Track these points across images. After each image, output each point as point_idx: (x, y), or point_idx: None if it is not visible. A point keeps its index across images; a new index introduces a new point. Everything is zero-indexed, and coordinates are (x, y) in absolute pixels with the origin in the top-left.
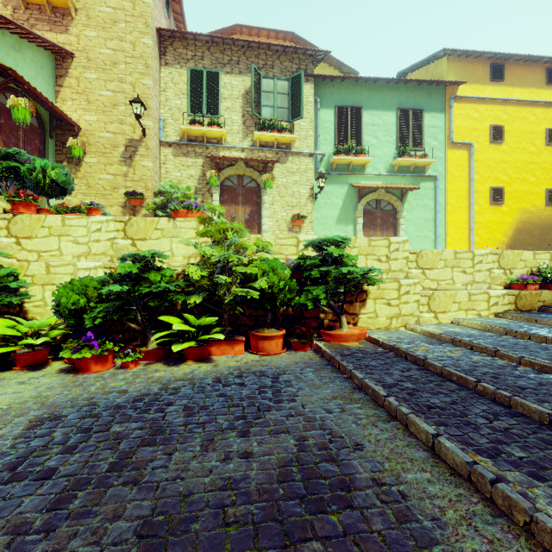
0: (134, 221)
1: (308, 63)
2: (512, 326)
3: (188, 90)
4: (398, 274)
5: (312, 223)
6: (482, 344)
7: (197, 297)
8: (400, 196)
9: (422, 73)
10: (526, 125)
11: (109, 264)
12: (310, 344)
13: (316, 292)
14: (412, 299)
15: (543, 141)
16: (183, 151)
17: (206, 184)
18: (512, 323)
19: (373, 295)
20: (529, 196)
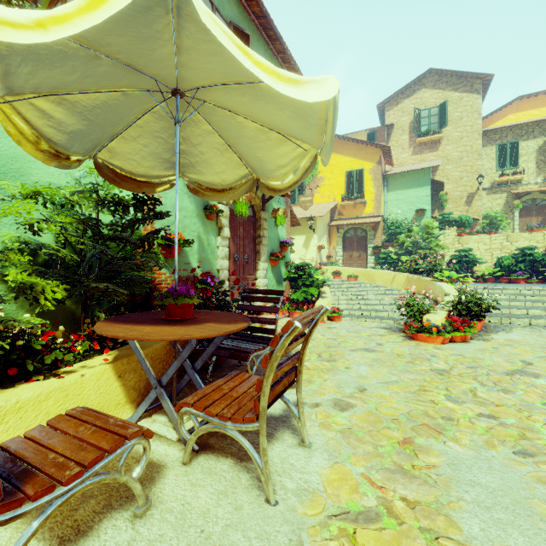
0: (511, 235)
1: None
2: None
3: (496, 157)
4: None
5: None
6: None
7: None
8: None
9: None
10: None
11: (506, 252)
12: None
13: None
14: None
15: None
16: (493, 191)
17: (509, 207)
18: None
19: None
20: None
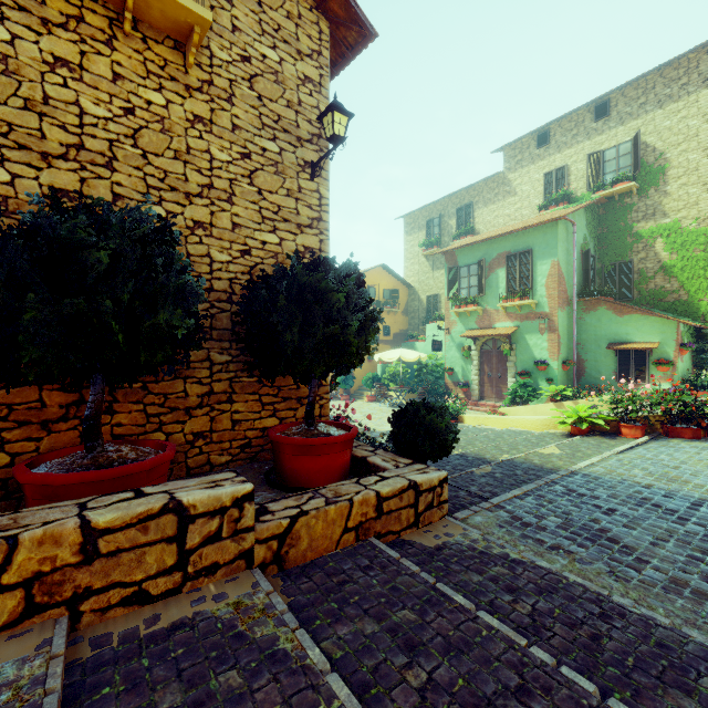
0: None
1: None
2: None
3: None
4: None
5: None
6: None
7: None
8: None
9: None
10: None
11: None
12: None
13: None
14: None
15: None
16: None
17: None
18: None
19: None
20: None
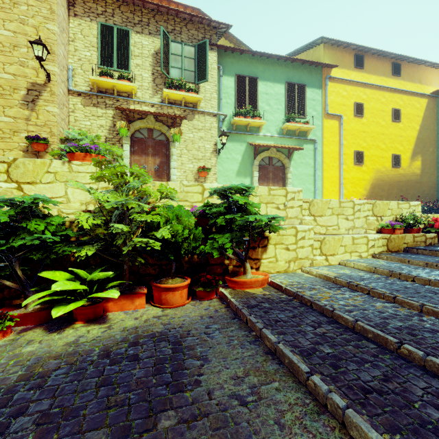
0: (20, 162)
1: (212, 34)
2: (393, 267)
3: (98, 43)
4: (293, 221)
5: (216, 175)
6: (379, 289)
7: (90, 248)
8: (288, 154)
9: (303, 57)
10: (379, 104)
11: None
12: (216, 291)
13: (222, 241)
14: (307, 244)
15: (390, 117)
16: (93, 101)
17: (117, 134)
18: (390, 263)
19: (273, 241)
20: (381, 159)
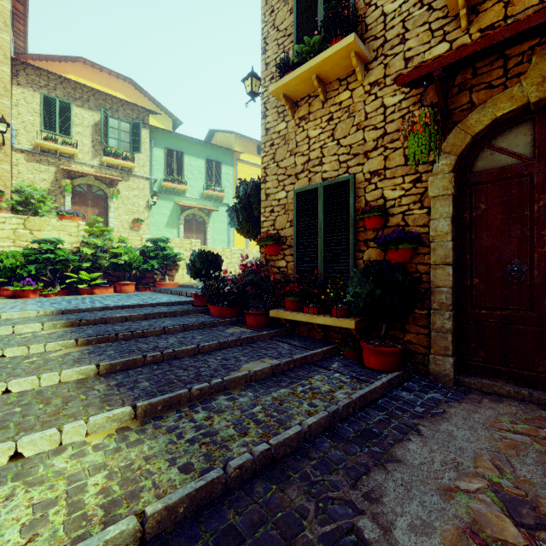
0: (31, 219)
1: (145, 115)
2: None
3: (41, 111)
4: None
5: (148, 225)
6: None
7: (87, 263)
8: (208, 213)
9: (223, 136)
10: None
11: (19, 244)
12: (149, 290)
13: (153, 263)
14: None
15: None
16: (36, 158)
17: (59, 187)
18: None
19: (182, 267)
20: None
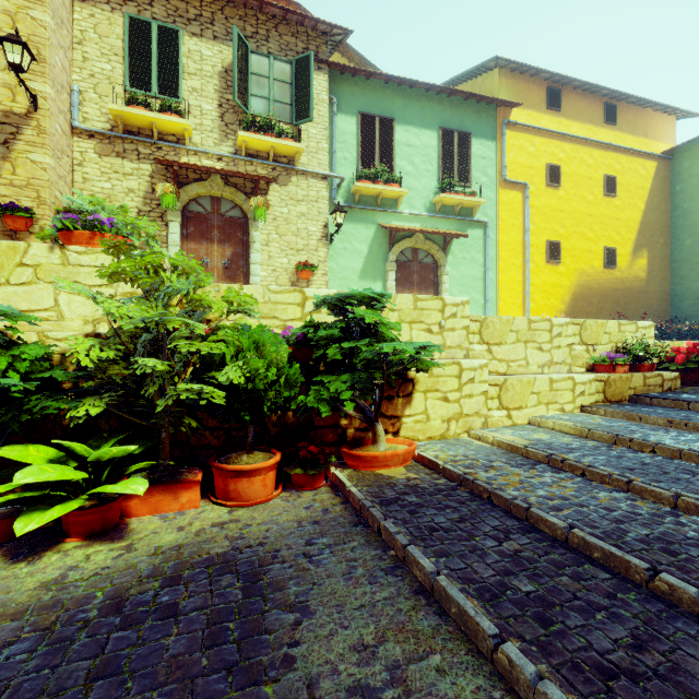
0: None
1: (320, 43)
2: (618, 429)
3: (125, 49)
4: (455, 352)
5: (326, 276)
6: (600, 468)
7: (96, 401)
8: (443, 245)
9: (467, 89)
10: (584, 168)
11: None
12: (325, 472)
13: (336, 387)
14: (478, 390)
15: (601, 189)
16: (116, 148)
17: (157, 205)
18: (612, 422)
19: (422, 385)
20: (587, 254)
